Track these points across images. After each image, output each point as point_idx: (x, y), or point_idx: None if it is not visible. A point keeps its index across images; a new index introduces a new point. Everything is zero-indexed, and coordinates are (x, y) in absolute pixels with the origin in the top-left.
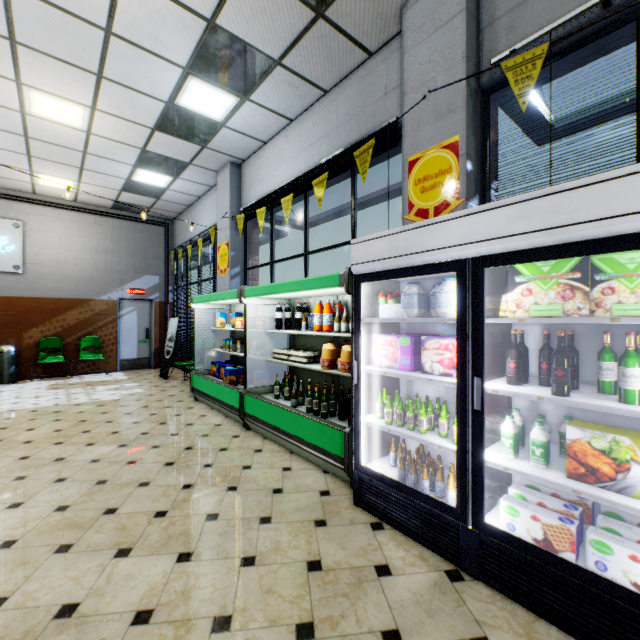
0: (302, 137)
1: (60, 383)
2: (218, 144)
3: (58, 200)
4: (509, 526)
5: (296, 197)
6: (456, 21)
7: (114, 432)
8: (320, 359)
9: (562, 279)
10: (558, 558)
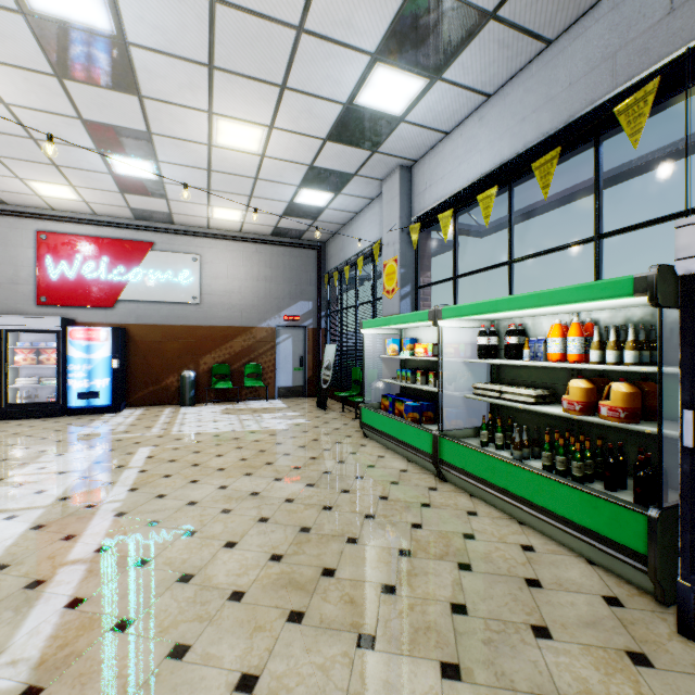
0: (506, 113)
1: (230, 408)
2: (390, 145)
3: (226, 232)
4: None
5: None
6: None
7: (296, 467)
8: (562, 400)
9: None
10: None
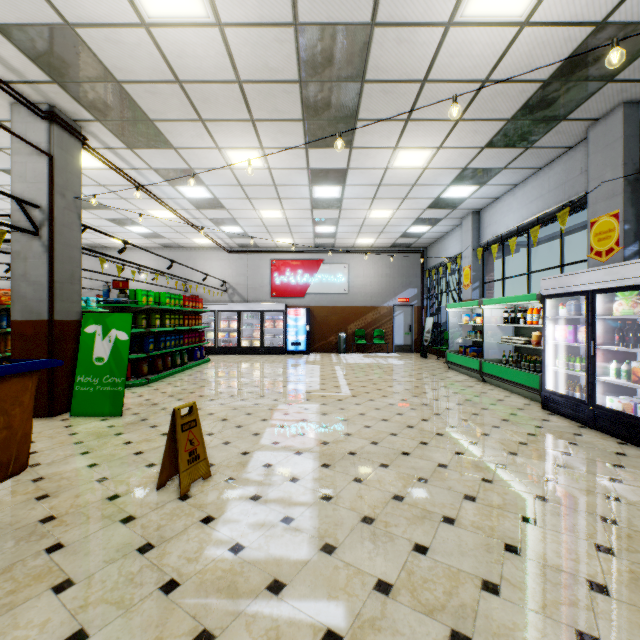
0: (524, 196)
1: (366, 355)
2: (464, 206)
3: (362, 249)
4: (610, 407)
5: (521, 233)
6: (617, 143)
7: (410, 375)
8: (531, 341)
9: (632, 299)
10: (620, 412)
